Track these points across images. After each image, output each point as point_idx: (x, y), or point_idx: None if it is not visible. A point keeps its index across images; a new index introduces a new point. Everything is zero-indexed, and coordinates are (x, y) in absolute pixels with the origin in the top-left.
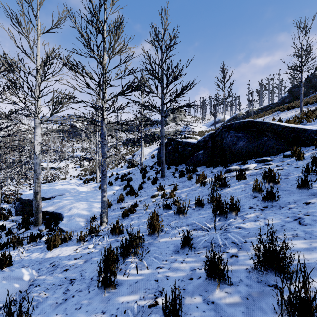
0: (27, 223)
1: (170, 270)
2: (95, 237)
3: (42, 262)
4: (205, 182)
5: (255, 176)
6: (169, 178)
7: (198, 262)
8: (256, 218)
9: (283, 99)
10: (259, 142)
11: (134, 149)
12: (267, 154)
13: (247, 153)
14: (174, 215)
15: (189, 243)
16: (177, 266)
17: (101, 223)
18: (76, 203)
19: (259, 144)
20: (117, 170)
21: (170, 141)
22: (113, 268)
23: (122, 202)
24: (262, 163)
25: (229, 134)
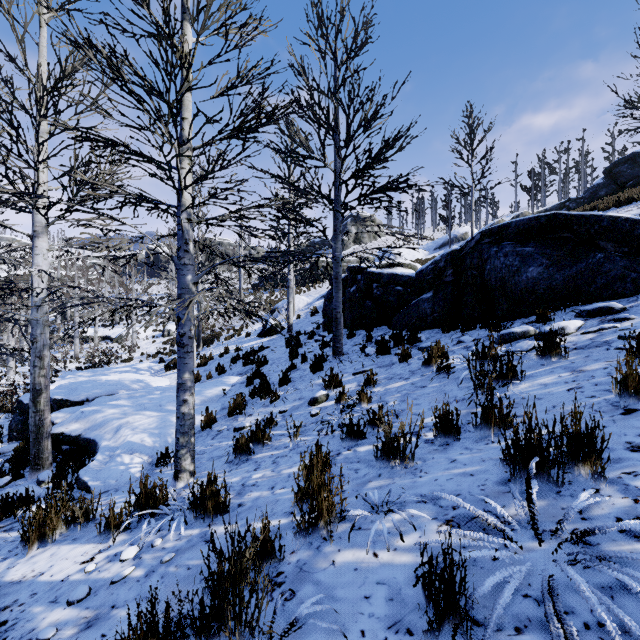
0: (23, 460)
1: None
2: (151, 517)
3: None
4: (448, 366)
5: (593, 349)
6: (352, 358)
7: None
8: None
9: (593, 190)
10: (581, 267)
11: (276, 299)
12: (605, 295)
13: (550, 295)
14: (373, 460)
15: (455, 607)
16: None
17: (176, 474)
18: (134, 415)
19: (582, 271)
20: (238, 342)
21: (354, 274)
22: None
23: (240, 415)
24: (598, 316)
25: (499, 251)
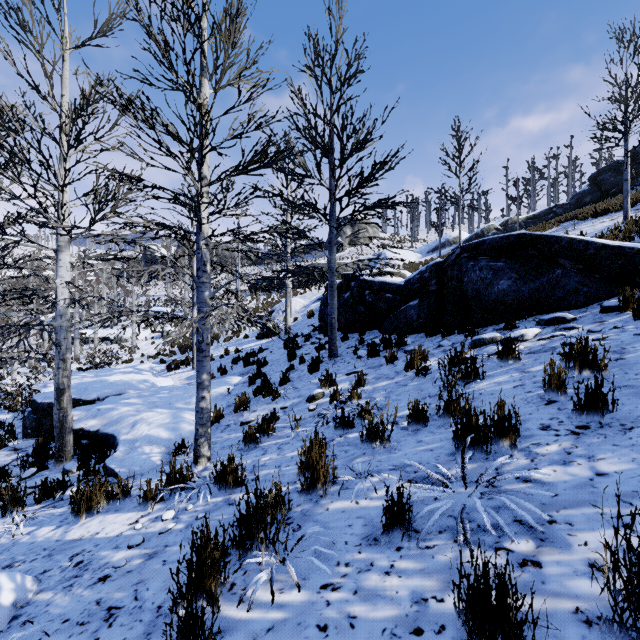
0: (44, 454)
1: (357, 597)
2: (180, 491)
3: (55, 552)
4: (426, 368)
5: (542, 353)
6: (345, 359)
7: (432, 575)
8: (567, 456)
9: (579, 196)
10: (543, 281)
11: (273, 301)
12: (562, 306)
13: (517, 305)
14: (359, 443)
15: (403, 521)
16: (375, 585)
17: (196, 459)
18: (147, 412)
19: (543, 284)
20: (237, 343)
21: (348, 281)
22: (211, 586)
23: (245, 411)
24: (553, 325)
25: (475, 265)
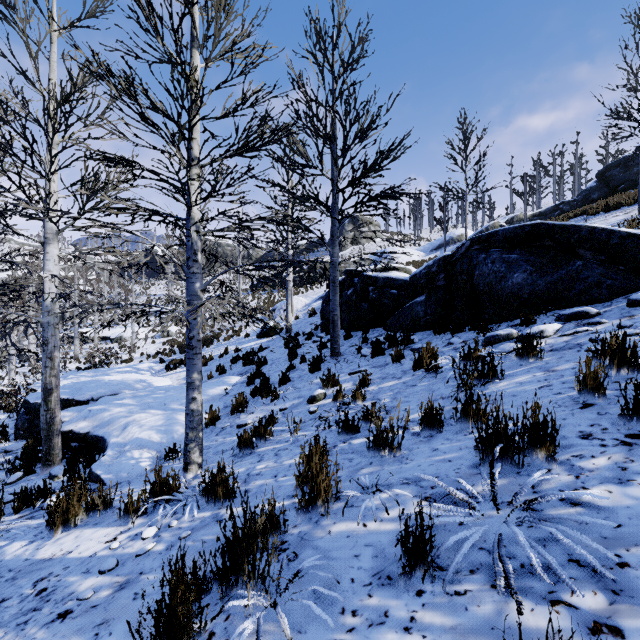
0: (33, 457)
1: None
2: (165, 503)
3: (21, 574)
4: (437, 367)
5: (567, 350)
6: (348, 358)
7: (468, 638)
8: (622, 473)
9: (586, 193)
10: (562, 274)
11: (275, 300)
12: (583, 300)
13: (533, 300)
14: (365, 450)
15: (425, 556)
16: None
17: (186, 466)
18: (140, 413)
19: (562, 277)
20: (237, 342)
21: (351, 277)
22: None
23: (242, 413)
24: (575, 320)
25: (487, 257)
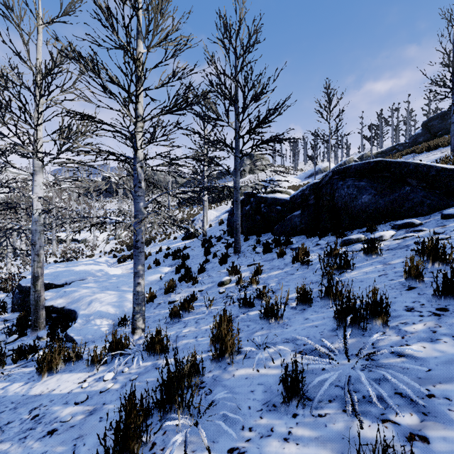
0: (24, 324)
1: None
2: (119, 356)
3: (20, 405)
4: (308, 261)
5: (398, 250)
6: (246, 254)
7: (327, 445)
8: (433, 334)
9: (414, 137)
10: (396, 196)
11: (195, 213)
12: (410, 214)
13: (376, 214)
14: (258, 319)
15: (298, 391)
16: (275, 452)
17: (133, 330)
18: (100, 293)
19: (396, 198)
20: (168, 243)
21: (248, 197)
22: (134, 447)
23: (172, 293)
24: (405, 228)
25: (344, 184)
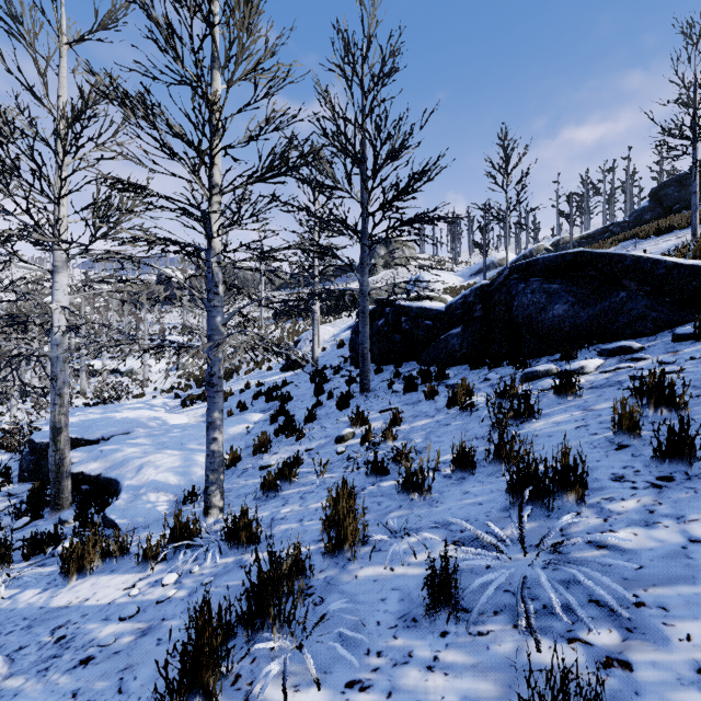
0: (40, 501)
1: None
2: (186, 549)
3: (36, 622)
4: (472, 404)
5: (607, 388)
6: (379, 394)
7: (488, 675)
8: (649, 515)
9: (638, 214)
10: (605, 305)
11: (300, 329)
12: (627, 333)
13: (575, 333)
14: (395, 493)
15: (449, 598)
16: (414, 685)
17: (206, 510)
18: (155, 454)
19: (605, 309)
20: (259, 376)
21: (382, 307)
22: (209, 681)
23: (265, 454)
24: (618, 356)
25: (527, 287)
